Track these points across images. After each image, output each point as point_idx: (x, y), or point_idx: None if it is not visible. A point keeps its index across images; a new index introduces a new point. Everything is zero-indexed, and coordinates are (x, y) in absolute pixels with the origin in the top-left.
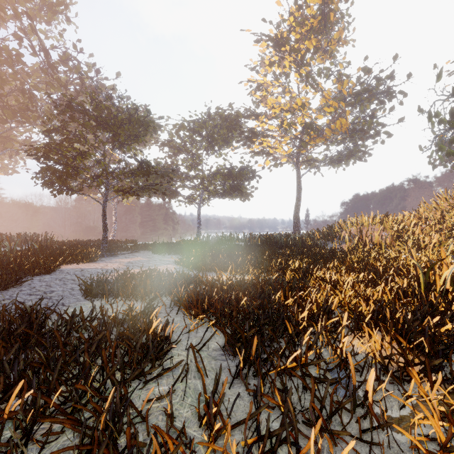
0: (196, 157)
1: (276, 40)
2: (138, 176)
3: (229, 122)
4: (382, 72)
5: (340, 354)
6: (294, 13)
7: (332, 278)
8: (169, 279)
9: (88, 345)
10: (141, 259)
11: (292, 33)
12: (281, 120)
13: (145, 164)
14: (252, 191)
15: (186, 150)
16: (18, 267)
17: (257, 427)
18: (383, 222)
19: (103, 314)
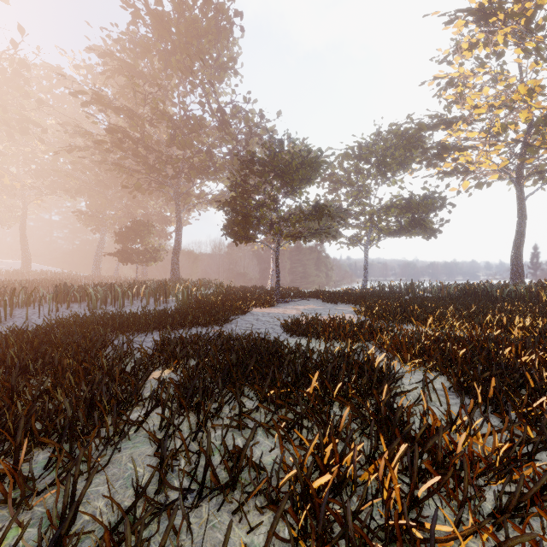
0: (363, 189)
1: (480, 11)
2: (310, 220)
3: (407, 139)
4: None
5: None
6: None
7: None
8: (365, 325)
9: (334, 364)
10: (314, 307)
11: None
12: (489, 123)
13: (319, 208)
14: (440, 226)
15: (351, 183)
16: (225, 307)
17: (509, 439)
18: None
19: (326, 347)
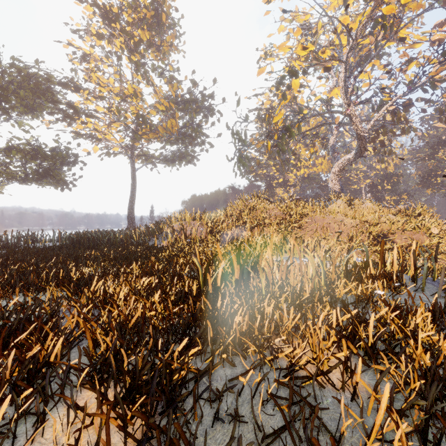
0: None
1: (104, 9)
2: None
3: (35, 83)
4: (206, 89)
5: None
6: None
7: (109, 290)
8: None
9: None
10: None
11: (124, 13)
12: (109, 103)
13: None
14: (74, 180)
15: None
16: None
17: None
18: (201, 218)
19: None
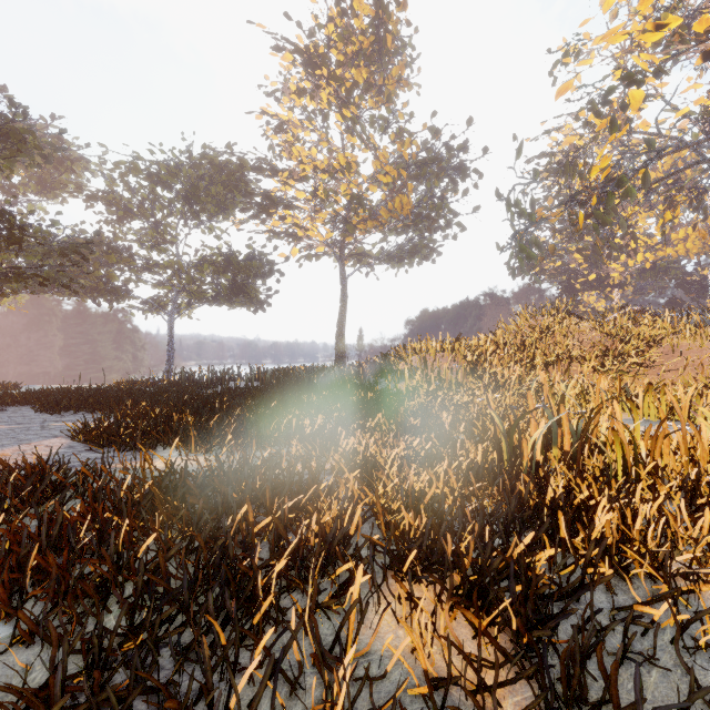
0: (164, 228)
1: (307, 53)
2: None
3: (227, 174)
4: (454, 138)
5: (331, 707)
6: (335, 19)
7: (368, 451)
8: None
9: None
10: None
11: (333, 51)
12: (314, 185)
13: (1, 219)
14: (269, 297)
15: (144, 214)
16: None
17: None
18: (454, 349)
19: None
